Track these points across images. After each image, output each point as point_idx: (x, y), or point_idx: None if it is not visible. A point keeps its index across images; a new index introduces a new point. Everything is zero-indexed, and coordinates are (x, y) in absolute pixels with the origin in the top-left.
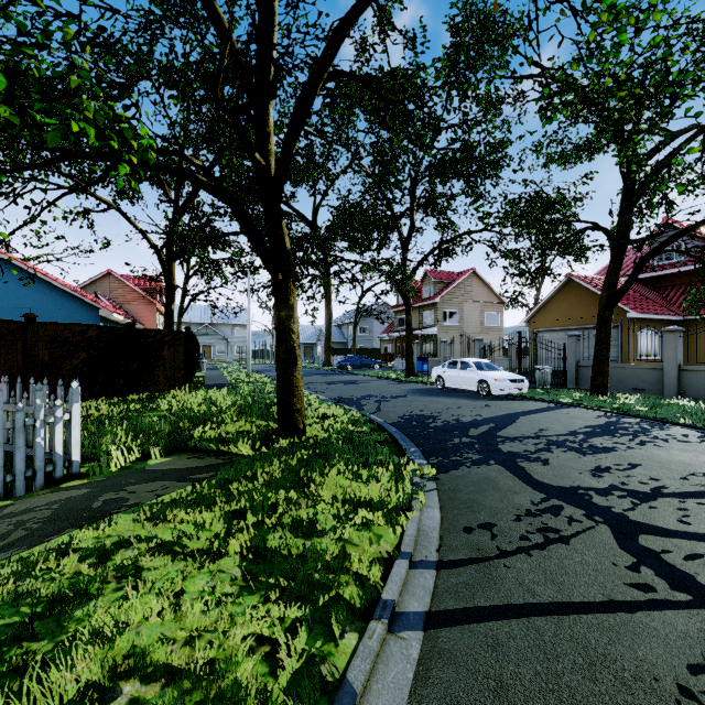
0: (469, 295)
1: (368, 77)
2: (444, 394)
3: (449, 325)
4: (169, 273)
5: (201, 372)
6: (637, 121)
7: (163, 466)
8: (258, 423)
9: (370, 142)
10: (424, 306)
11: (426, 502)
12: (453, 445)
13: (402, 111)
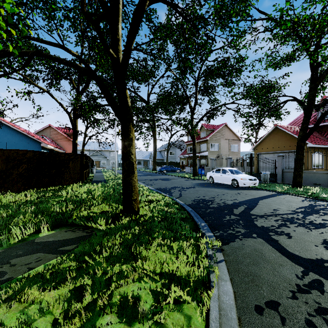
0: (223, 136)
1: (176, 4)
2: (214, 186)
3: (214, 151)
4: (74, 125)
5: (92, 174)
6: (321, 39)
7: (47, 238)
8: (113, 205)
9: (176, 50)
10: (201, 142)
11: (220, 274)
12: (226, 221)
13: (195, 28)
